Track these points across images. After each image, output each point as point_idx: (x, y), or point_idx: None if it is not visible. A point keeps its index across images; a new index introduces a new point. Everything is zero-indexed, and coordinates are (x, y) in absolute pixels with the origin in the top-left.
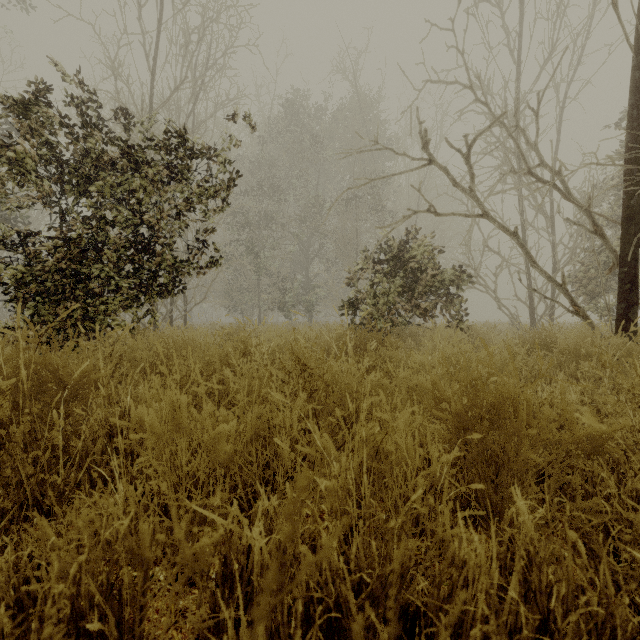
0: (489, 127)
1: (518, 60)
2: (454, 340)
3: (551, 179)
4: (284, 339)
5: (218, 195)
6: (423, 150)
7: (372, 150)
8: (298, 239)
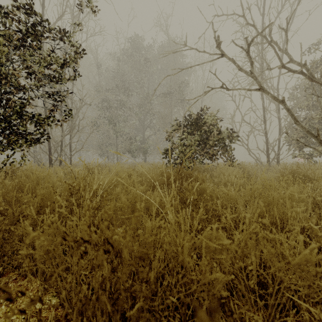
0: (262, 32)
1: (263, 13)
2: (261, 178)
3: (278, 83)
4: (119, 176)
5: (69, 65)
6: (217, 48)
7: (183, 50)
8: (138, 117)
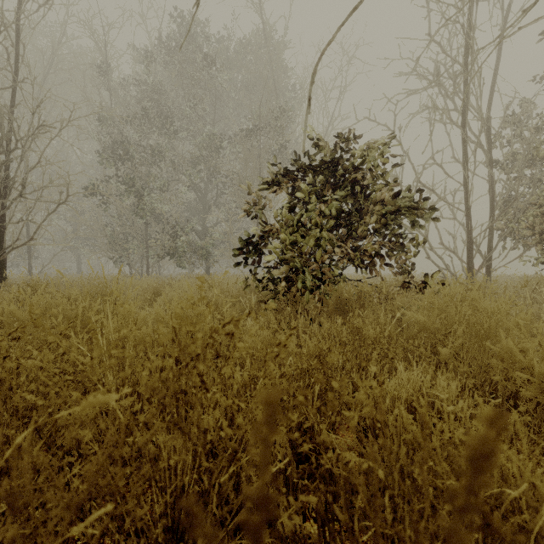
0: None
1: None
2: None
3: (488, 105)
4: None
5: None
6: None
7: None
8: (194, 184)
